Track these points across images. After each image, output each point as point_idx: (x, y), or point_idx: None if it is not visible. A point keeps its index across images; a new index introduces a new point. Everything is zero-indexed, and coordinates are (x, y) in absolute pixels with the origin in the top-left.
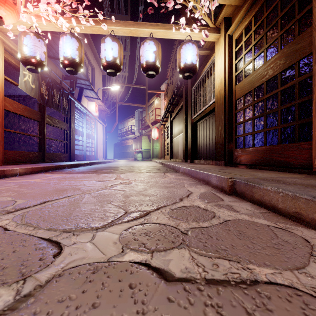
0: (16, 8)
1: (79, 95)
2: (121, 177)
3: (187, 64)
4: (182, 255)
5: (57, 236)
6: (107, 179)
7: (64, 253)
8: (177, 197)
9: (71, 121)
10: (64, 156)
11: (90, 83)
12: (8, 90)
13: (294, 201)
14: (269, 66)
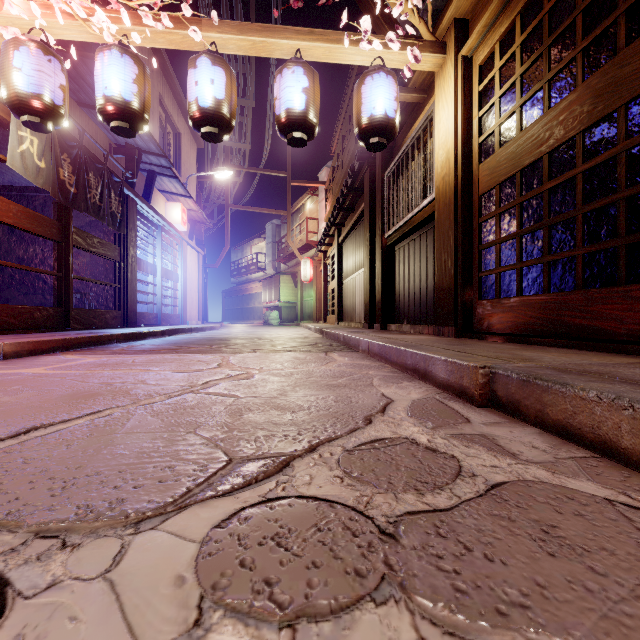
0: None
1: (147, 188)
2: (230, 363)
3: (376, 119)
4: (393, 636)
5: (9, 552)
6: (199, 368)
7: (2, 635)
8: (358, 413)
9: (129, 241)
10: (114, 316)
11: (170, 163)
12: None
13: None
14: (557, 120)
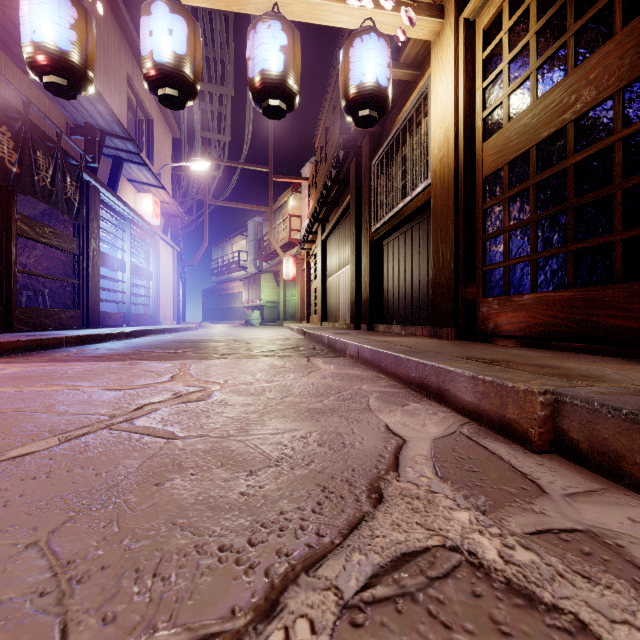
0: None
1: (113, 175)
2: (188, 375)
3: (366, 87)
4: None
5: None
6: (143, 383)
7: None
8: (357, 471)
9: (90, 233)
10: (71, 315)
11: (138, 148)
12: None
13: None
14: (586, 79)
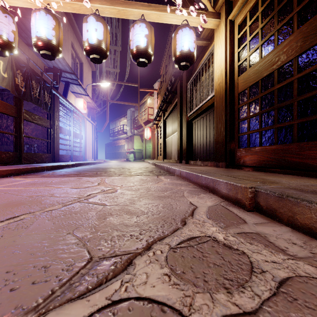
0: None
1: (65, 90)
2: (105, 183)
3: (184, 52)
4: None
5: None
6: (87, 186)
7: None
8: (177, 216)
9: (55, 118)
10: (47, 156)
11: (77, 77)
12: None
13: None
14: (282, 51)
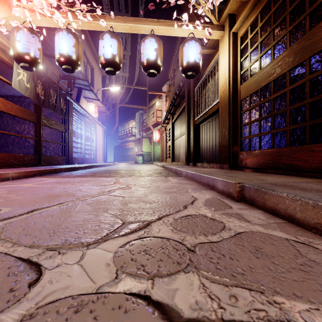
0: (7, 1)
1: (78, 96)
2: (120, 182)
3: (190, 63)
4: (191, 282)
5: (38, 255)
6: (105, 184)
7: (43, 280)
8: (181, 204)
9: (69, 122)
10: (62, 159)
11: (89, 83)
12: (2, 90)
13: (316, 211)
14: (277, 64)
